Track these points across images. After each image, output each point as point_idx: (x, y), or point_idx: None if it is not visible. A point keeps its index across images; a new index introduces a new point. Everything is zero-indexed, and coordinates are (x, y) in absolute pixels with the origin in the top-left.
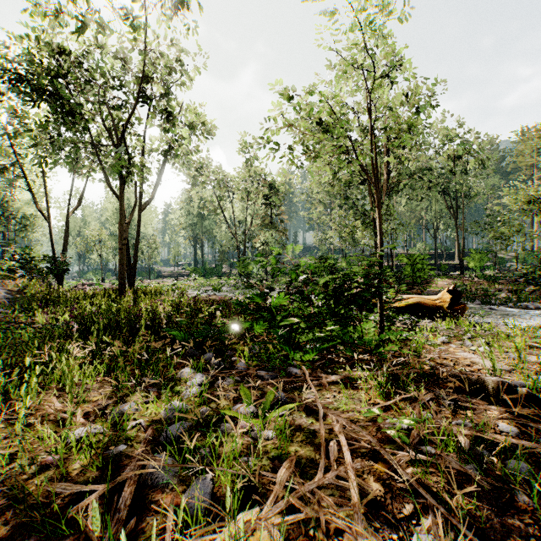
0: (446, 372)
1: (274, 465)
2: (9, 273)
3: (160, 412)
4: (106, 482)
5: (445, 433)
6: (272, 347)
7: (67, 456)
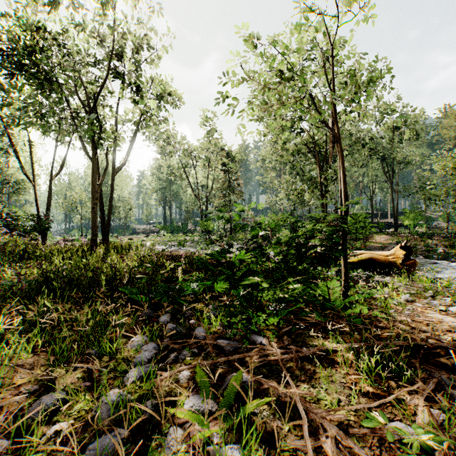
0: (436, 344)
1: None
2: None
3: (92, 407)
4: None
5: None
6: (233, 309)
7: None
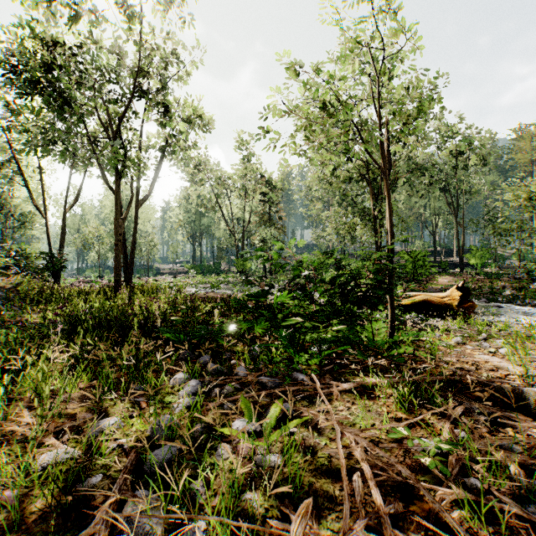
0: (473, 379)
1: (284, 507)
2: (4, 270)
3: (146, 429)
4: (69, 532)
5: (492, 461)
6: (275, 349)
7: (27, 490)
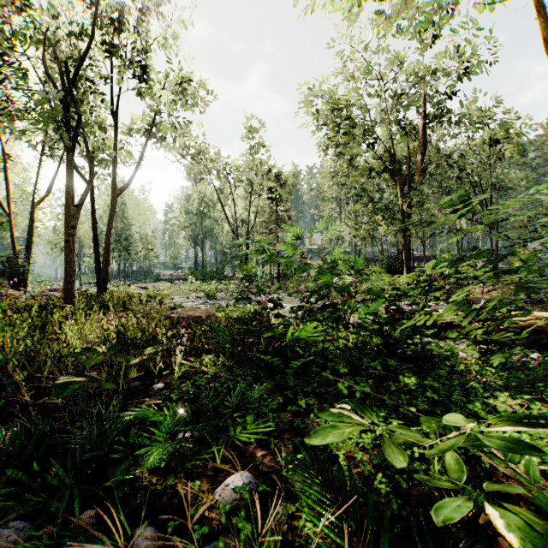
0: None
1: None
2: None
3: None
4: None
5: None
6: None
7: None
